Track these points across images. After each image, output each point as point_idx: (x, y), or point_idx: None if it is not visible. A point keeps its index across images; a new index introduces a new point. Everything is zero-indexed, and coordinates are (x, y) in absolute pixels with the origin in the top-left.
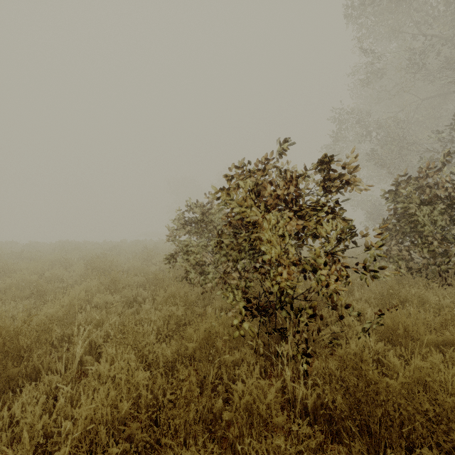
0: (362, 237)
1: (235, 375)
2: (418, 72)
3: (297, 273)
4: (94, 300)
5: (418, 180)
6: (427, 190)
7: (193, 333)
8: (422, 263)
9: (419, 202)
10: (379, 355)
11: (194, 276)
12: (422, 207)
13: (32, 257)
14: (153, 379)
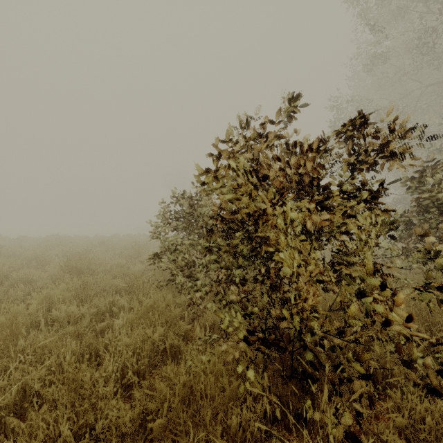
0: (421, 236)
1: None
2: (427, 54)
3: None
4: (52, 313)
5: None
6: None
7: (166, 391)
8: None
9: None
10: None
11: (181, 280)
12: None
13: (11, 254)
14: None
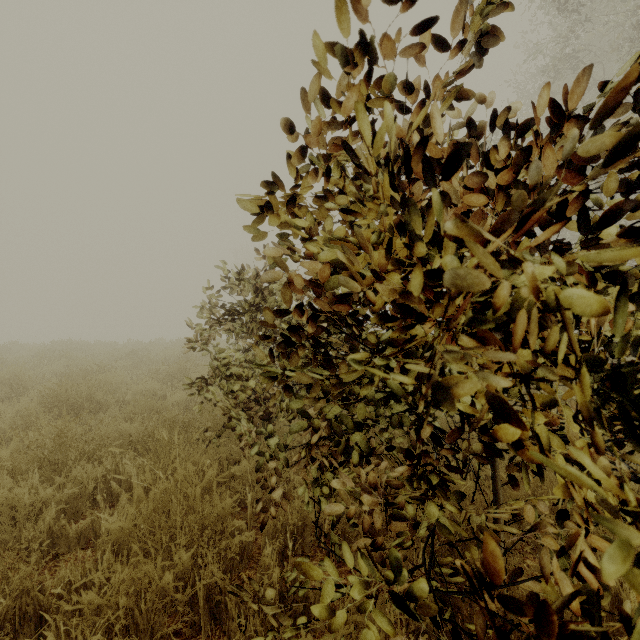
0: None
1: None
2: None
3: None
4: None
5: None
6: None
7: None
8: None
9: None
10: None
11: (244, 428)
12: None
13: None
14: None
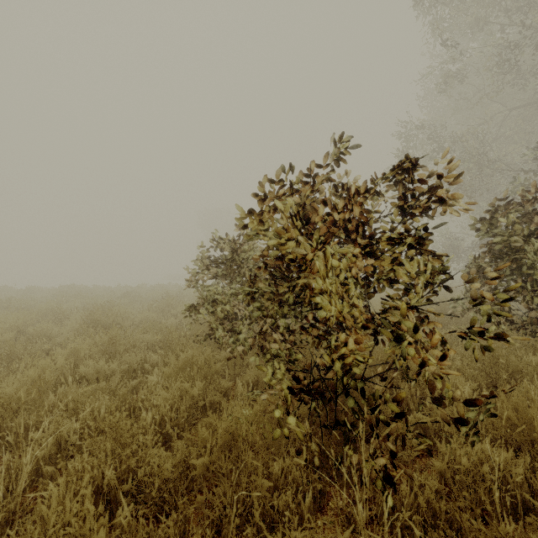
0: (469, 283)
1: (274, 506)
2: (509, 72)
3: (365, 334)
4: (80, 369)
5: (521, 206)
6: (536, 219)
7: (208, 436)
8: (529, 317)
9: (527, 234)
10: (503, 472)
11: (221, 334)
12: (533, 241)
13: (22, 306)
14: (135, 523)
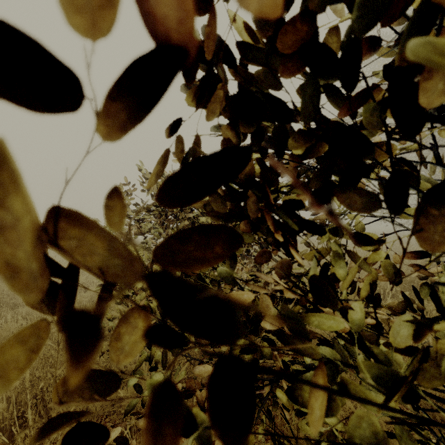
0: None
1: None
2: None
3: None
4: None
5: None
6: None
7: None
8: None
9: None
10: None
11: None
12: None
13: None
14: None
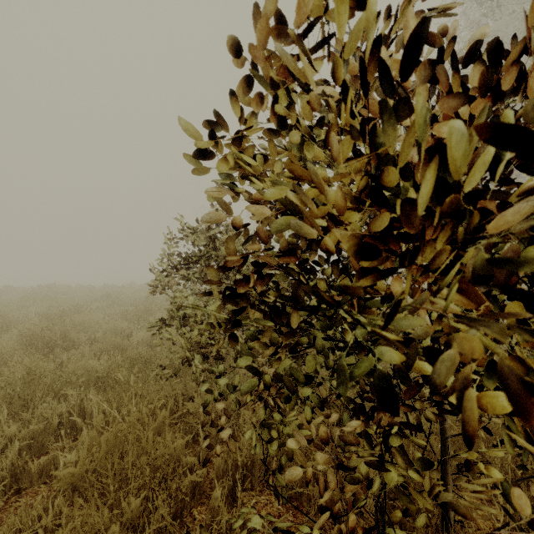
0: None
1: None
2: None
3: None
4: None
5: None
6: None
7: None
8: None
9: None
10: None
11: (198, 366)
12: None
13: None
14: None
